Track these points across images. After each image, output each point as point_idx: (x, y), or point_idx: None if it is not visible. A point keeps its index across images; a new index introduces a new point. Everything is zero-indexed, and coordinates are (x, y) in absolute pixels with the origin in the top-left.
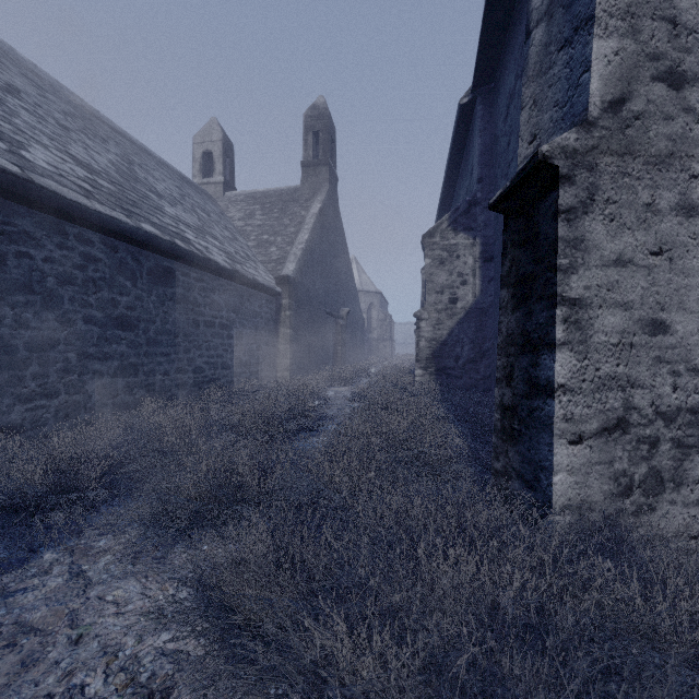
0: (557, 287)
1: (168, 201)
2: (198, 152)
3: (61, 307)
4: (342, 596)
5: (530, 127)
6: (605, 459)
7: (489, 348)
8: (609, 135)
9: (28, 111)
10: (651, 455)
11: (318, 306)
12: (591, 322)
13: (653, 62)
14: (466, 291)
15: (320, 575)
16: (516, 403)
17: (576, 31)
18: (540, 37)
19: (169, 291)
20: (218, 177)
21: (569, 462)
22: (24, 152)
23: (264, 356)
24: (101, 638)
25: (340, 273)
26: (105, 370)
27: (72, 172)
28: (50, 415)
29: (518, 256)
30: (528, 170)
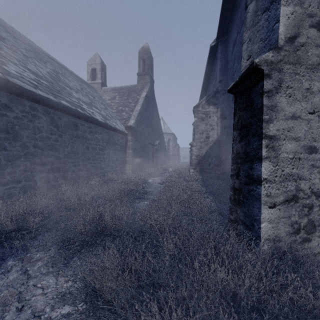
0: (263, 130)
1: (75, 91)
2: (89, 69)
3: (22, 140)
4: (155, 287)
5: (247, 52)
6: (286, 215)
7: (224, 159)
8: (289, 54)
9: (8, 48)
10: (309, 213)
11: (145, 140)
12: (279, 147)
13: (310, 18)
14: (214, 132)
15: (144, 276)
16: (241, 187)
17: (271, 3)
18: (252, 8)
19: (75, 132)
20: (99, 80)
21: (269, 217)
22: (4, 66)
23: (120, 163)
24: (33, 307)
25: (155, 125)
26: (43, 170)
27: (28, 76)
28: (17, 191)
29: (242, 114)
30: (248, 72)
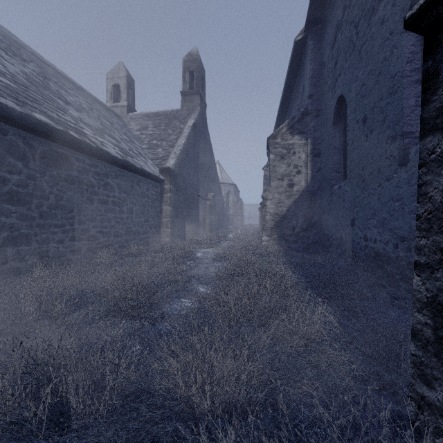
0: None
1: (75, 108)
2: (109, 85)
3: None
4: None
5: None
6: None
7: (317, 221)
8: None
9: None
10: None
11: (192, 191)
12: None
13: None
14: (300, 178)
15: None
16: None
17: None
18: None
19: (64, 173)
20: (124, 102)
21: None
22: None
23: (151, 226)
24: None
25: (208, 169)
26: None
27: None
28: None
29: None
30: None
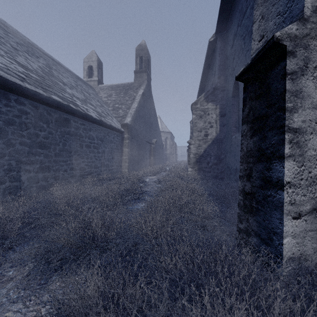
0: (285, 121)
1: (69, 87)
2: (85, 66)
3: (7, 137)
4: None
5: (259, 31)
6: (314, 228)
7: (223, 158)
8: (316, 27)
9: None
10: None
11: (142, 138)
12: (306, 143)
13: None
14: (212, 130)
15: None
16: (254, 191)
17: None
18: None
19: (67, 129)
20: (95, 78)
21: (293, 230)
22: None
23: (116, 162)
24: None
25: (152, 123)
26: (32, 169)
27: (15, 68)
28: (0, 193)
29: (254, 104)
30: (264, 50)
